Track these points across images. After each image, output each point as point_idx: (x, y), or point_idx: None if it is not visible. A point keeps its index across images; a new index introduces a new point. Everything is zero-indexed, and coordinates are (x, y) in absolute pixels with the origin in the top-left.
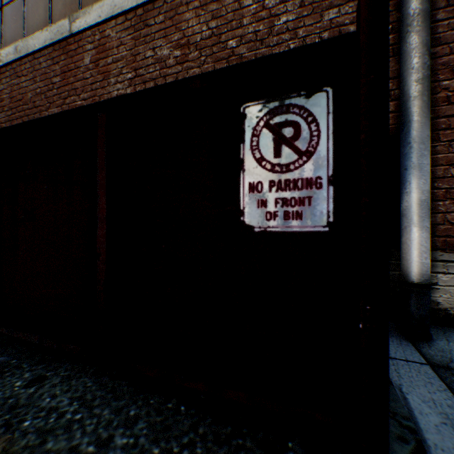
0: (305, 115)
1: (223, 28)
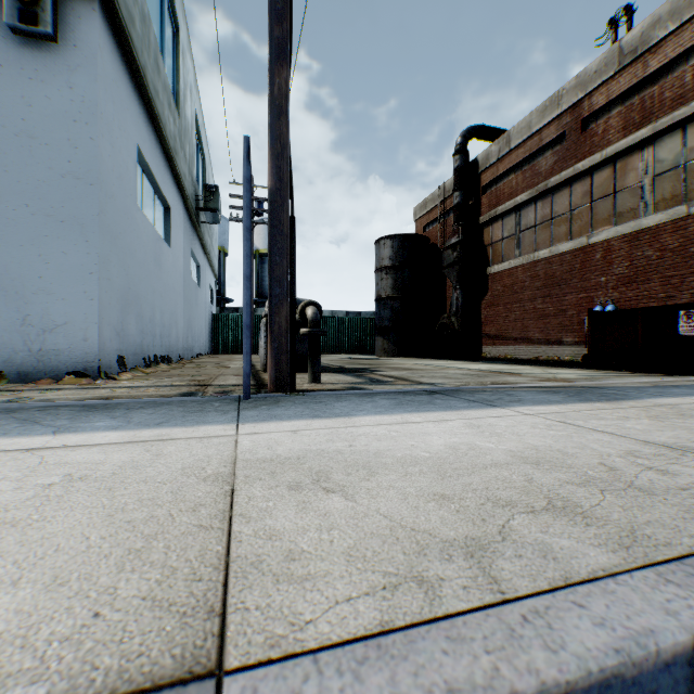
0: (692, 313)
1: (685, 242)
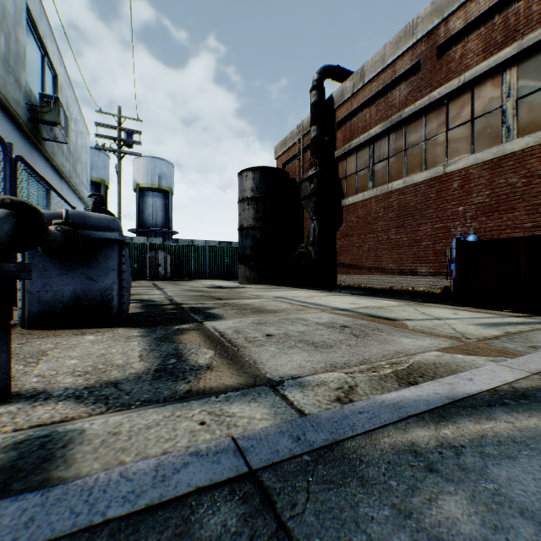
0: None
1: None
